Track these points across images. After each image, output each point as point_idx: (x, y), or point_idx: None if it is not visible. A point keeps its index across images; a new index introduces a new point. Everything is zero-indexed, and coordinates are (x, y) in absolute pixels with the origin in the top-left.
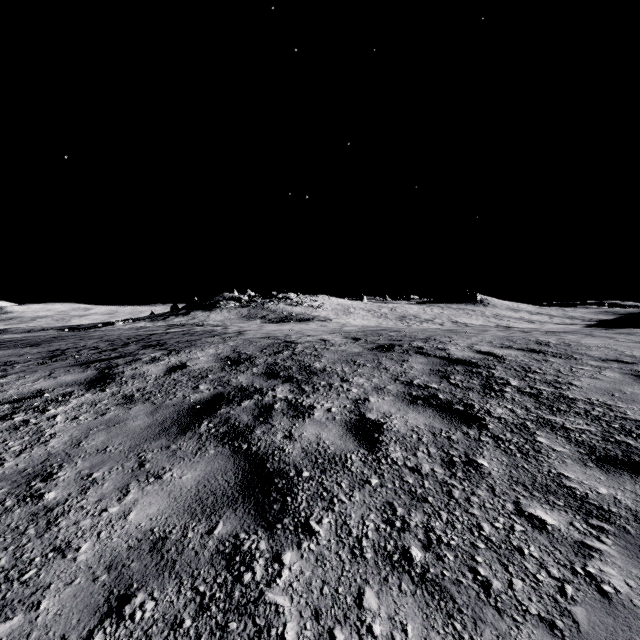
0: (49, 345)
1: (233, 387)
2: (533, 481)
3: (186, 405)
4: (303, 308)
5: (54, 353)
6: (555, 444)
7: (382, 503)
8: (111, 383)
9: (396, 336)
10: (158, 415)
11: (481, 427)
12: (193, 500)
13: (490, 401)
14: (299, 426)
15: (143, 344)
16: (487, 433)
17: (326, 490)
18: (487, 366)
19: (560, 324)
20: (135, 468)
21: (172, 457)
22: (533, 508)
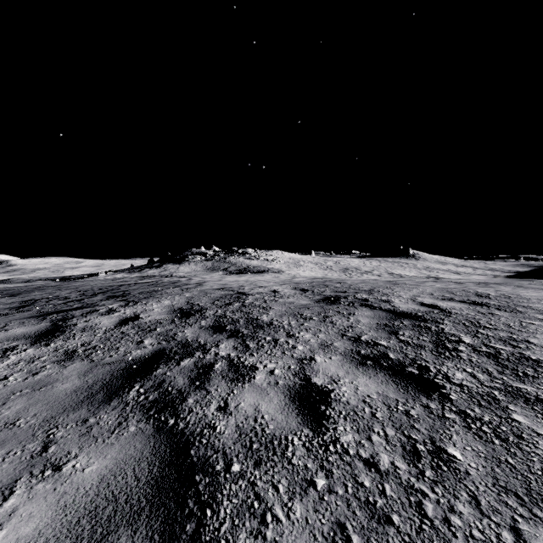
0: (26, 295)
1: (177, 342)
2: (527, 488)
3: (124, 363)
4: (259, 261)
5: (25, 303)
6: (537, 425)
7: (331, 525)
8: (59, 336)
9: (341, 287)
10: (90, 376)
11: (443, 398)
12: (86, 511)
13: (446, 362)
14: (237, 393)
15: (109, 295)
16: (451, 407)
17: (258, 497)
18: (434, 320)
19: (483, 275)
20: (36, 453)
21: (84, 436)
22: (542, 542)
